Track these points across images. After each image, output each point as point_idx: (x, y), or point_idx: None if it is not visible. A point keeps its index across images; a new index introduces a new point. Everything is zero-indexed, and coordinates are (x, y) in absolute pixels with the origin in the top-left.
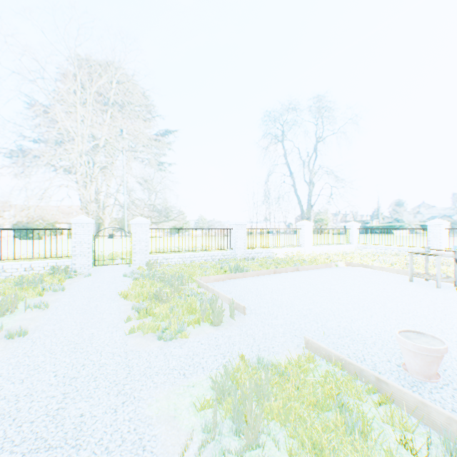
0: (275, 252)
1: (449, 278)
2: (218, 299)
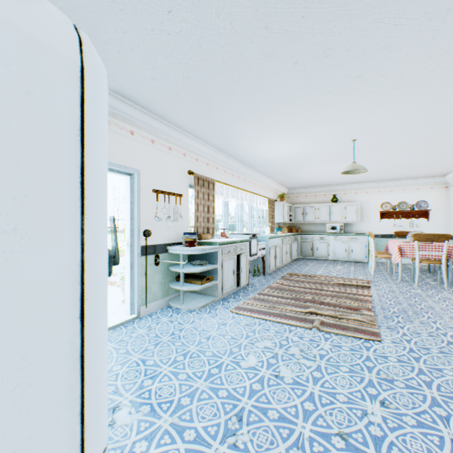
0: (121, 245)
1: None
2: None
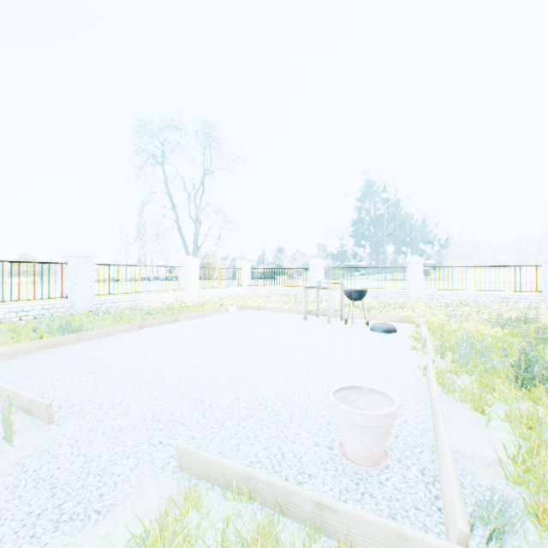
0: (146, 299)
1: (337, 312)
2: None
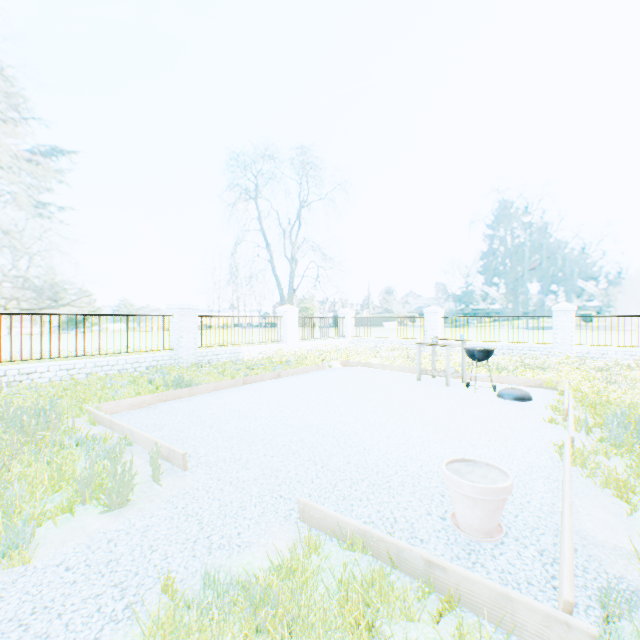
0: (245, 352)
1: (457, 373)
2: (134, 445)
